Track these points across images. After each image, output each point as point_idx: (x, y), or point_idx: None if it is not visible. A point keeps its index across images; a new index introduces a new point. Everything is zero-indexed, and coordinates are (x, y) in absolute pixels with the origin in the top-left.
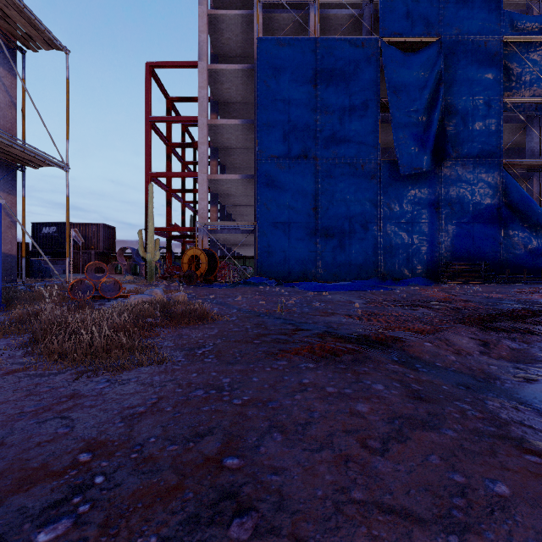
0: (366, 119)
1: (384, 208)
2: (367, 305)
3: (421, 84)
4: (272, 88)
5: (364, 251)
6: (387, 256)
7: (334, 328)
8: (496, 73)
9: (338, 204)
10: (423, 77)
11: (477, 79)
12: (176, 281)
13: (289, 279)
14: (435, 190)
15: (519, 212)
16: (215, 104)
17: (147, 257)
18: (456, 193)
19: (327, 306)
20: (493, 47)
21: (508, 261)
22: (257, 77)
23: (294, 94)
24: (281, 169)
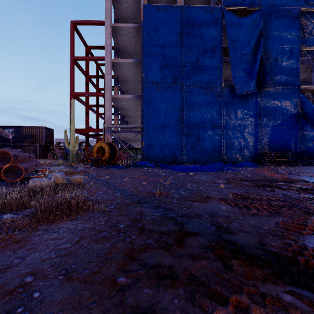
0: (214, 59)
1: (226, 117)
2: (228, 185)
3: (249, 36)
4: (153, 38)
5: (213, 144)
6: (227, 147)
7: (225, 228)
8: (296, 31)
9: (196, 114)
10: (250, 32)
11: (284, 34)
12: (90, 164)
13: (164, 162)
14: (258, 105)
15: (310, 120)
16: (117, 51)
17: (70, 148)
18: (271, 107)
19: (198, 188)
20: (294, 14)
21: (304, 151)
22: (143, 30)
23: (167, 42)
24: (159, 91)
